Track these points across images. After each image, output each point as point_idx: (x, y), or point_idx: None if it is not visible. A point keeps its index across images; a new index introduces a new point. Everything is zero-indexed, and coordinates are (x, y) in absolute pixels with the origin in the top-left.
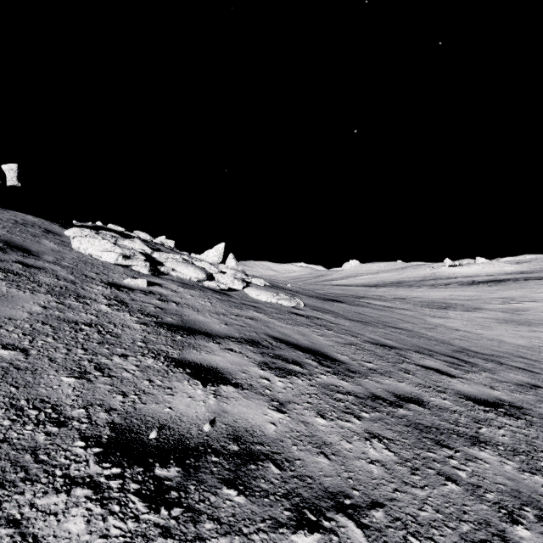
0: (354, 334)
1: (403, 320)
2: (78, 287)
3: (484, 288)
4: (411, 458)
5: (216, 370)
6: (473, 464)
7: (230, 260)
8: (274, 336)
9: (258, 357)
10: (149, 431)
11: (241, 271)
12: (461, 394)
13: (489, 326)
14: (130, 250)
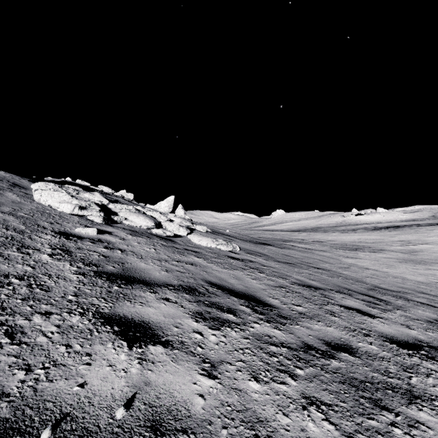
0: (283, 276)
1: (322, 260)
2: (25, 236)
3: (386, 232)
4: (354, 432)
5: (147, 325)
6: (417, 432)
7: (179, 210)
8: (211, 281)
9: (193, 306)
10: (43, 427)
11: (187, 219)
12: (384, 336)
13: (392, 265)
14: (86, 202)
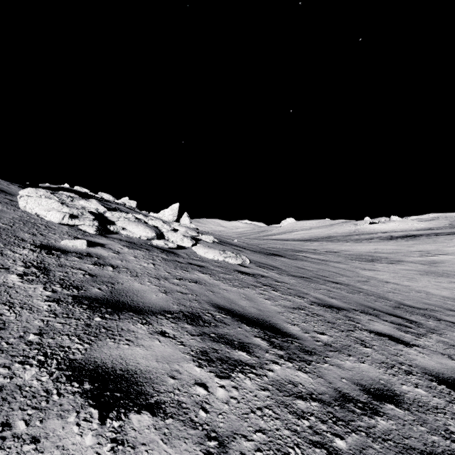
0: (300, 294)
1: (339, 273)
2: None
3: (402, 242)
4: None
5: (133, 377)
6: None
7: (184, 218)
8: (218, 304)
9: (196, 343)
10: None
11: (192, 228)
12: (428, 373)
13: (413, 277)
14: (78, 210)
